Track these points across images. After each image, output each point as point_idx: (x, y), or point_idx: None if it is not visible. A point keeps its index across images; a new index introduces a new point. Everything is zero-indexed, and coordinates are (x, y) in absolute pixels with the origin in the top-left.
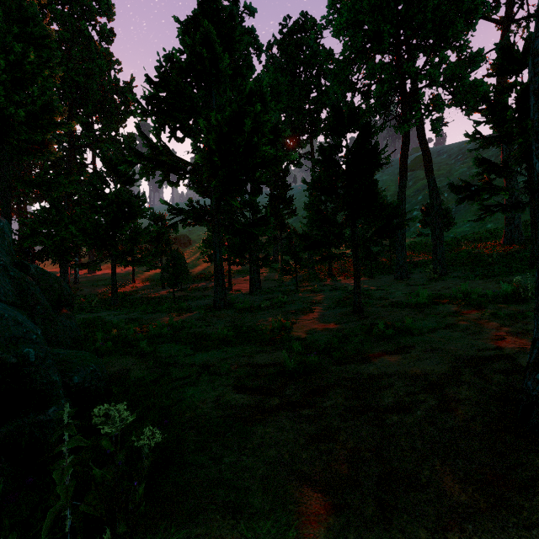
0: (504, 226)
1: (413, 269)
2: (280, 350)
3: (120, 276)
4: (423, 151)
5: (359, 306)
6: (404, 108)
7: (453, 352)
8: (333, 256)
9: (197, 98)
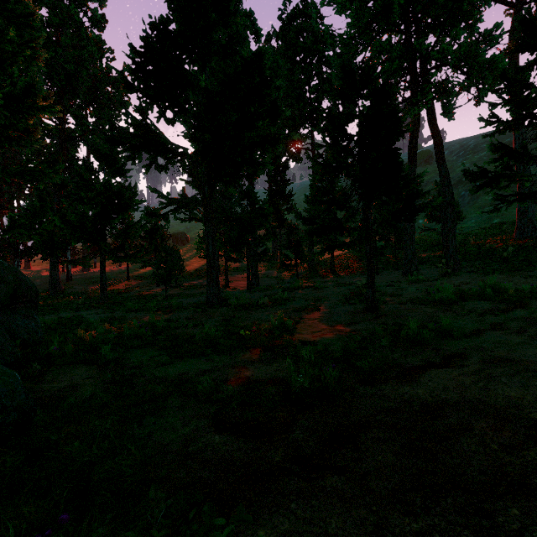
0: (511, 221)
1: (420, 264)
2: (282, 359)
3: (115, 274)
4: (433, 136)
5: (373, 302)
6: (414, 90)
7: (533, 365)
8: (342, 245)
9: (187, 72)
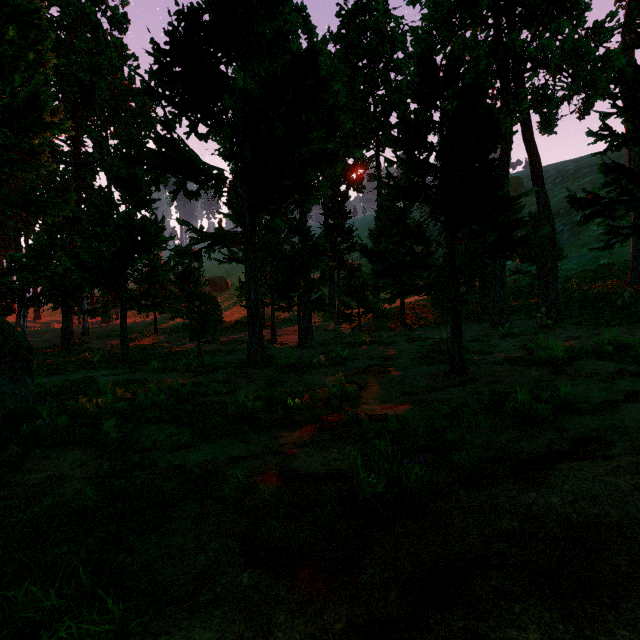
0: (623, 261)
1: (511, 314)
2: (344, 442)
3: (140, 326)
4: (530, 155)
5: (460, 362)
6: (505, 97)
7: None
8: (419, 288)
9: (223, 74)
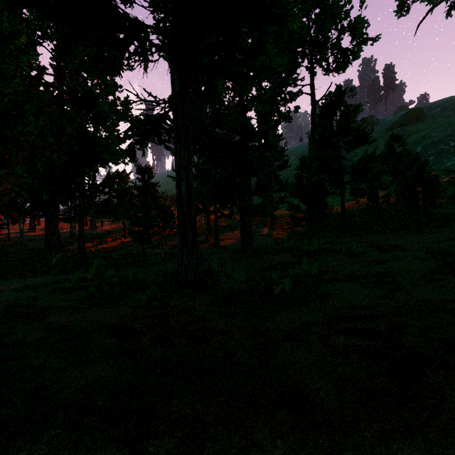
0: None
1: None
2: None
3: (115, 231)
4: None
5: None
6: None
7: None
8: None
9: None
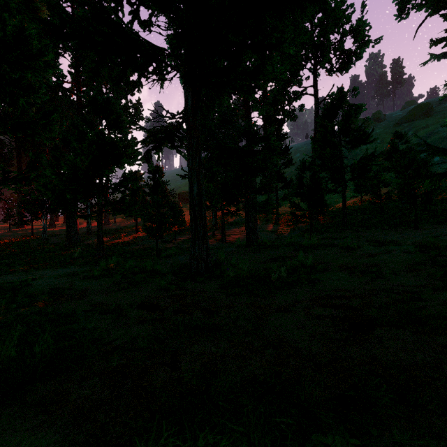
0: None
1: None
2: None
3: (128, 227)
4: None
5: None
6: None
7: None
8: None
9: None
